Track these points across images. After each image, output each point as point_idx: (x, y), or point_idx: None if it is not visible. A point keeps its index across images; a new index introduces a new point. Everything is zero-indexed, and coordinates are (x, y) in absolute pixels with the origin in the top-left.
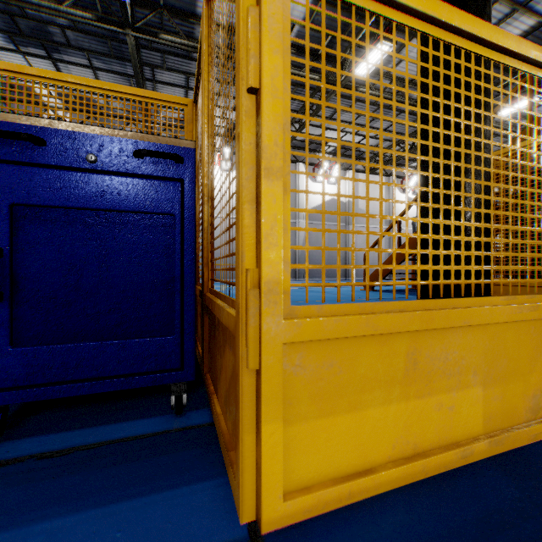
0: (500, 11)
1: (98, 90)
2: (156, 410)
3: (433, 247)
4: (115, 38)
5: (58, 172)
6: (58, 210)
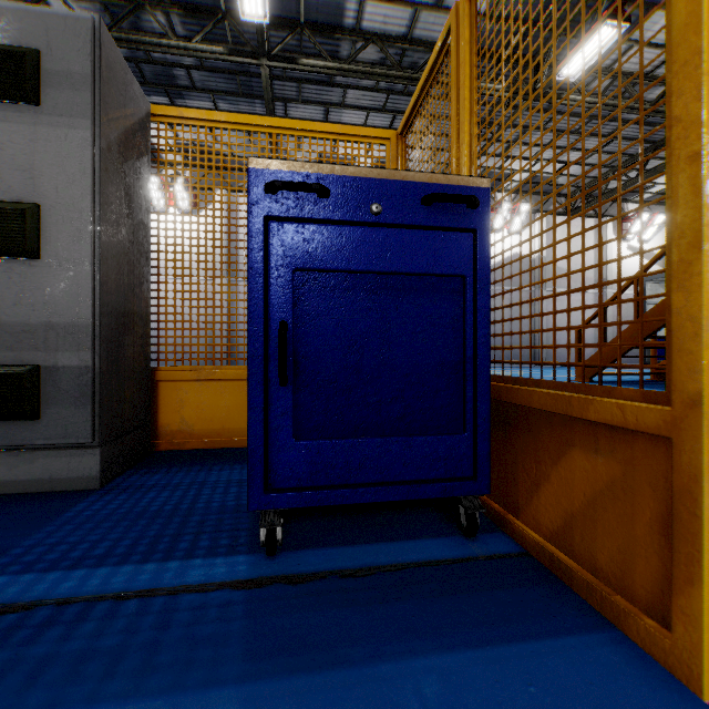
0: None
1: (289, 131)
2: (432, 529)
3: None
4: (245, 72)
5: (341, 228)
6: (338, 275)
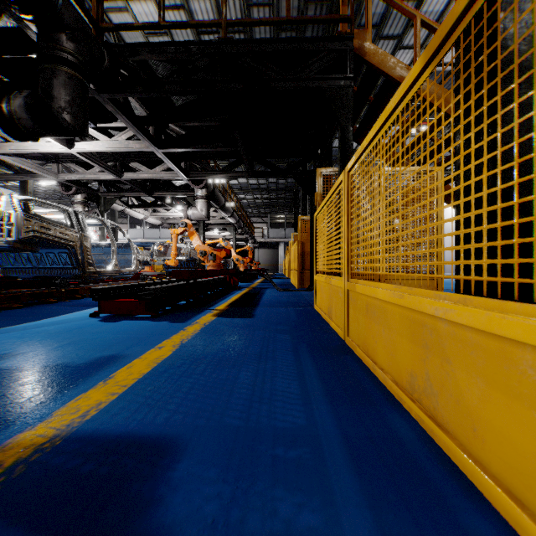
0: None
1: None
2: None
3: None
4: None
5: None
6: None
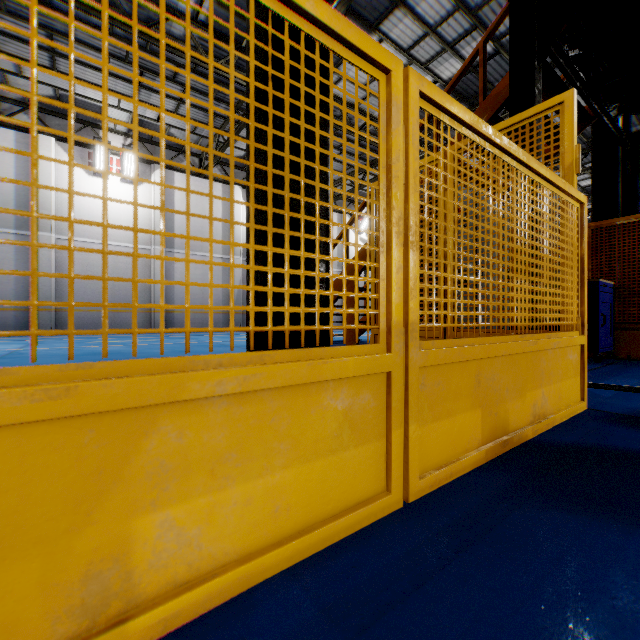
0: (432, 46)
1: None
2: None
3: (256, 284)
4: None
5: None
6: None
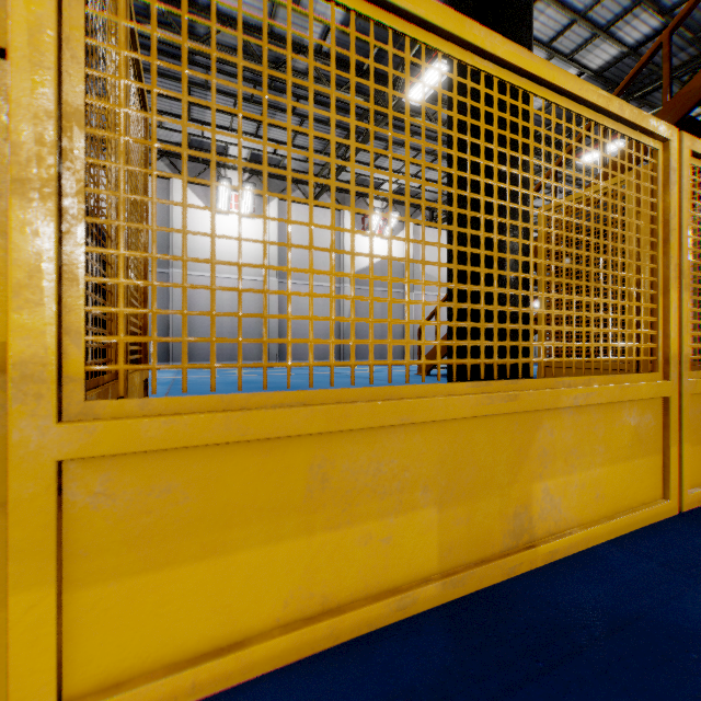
0: (579, 34)
1: None
2: None
3: (463, 319)
4: None
5: None
6: None
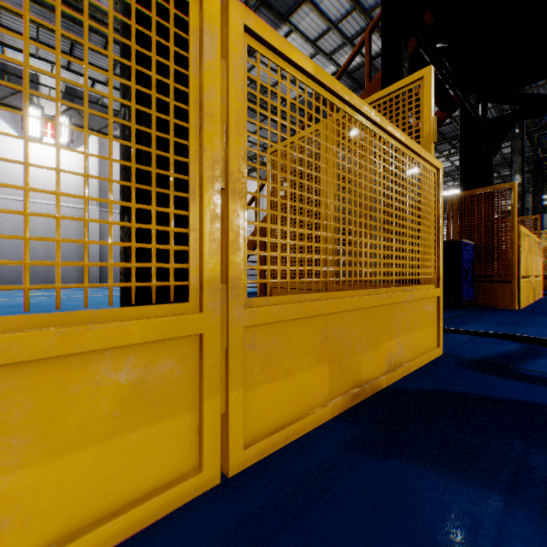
0: (334, 40)
1: None
2: None
3: (125, 238)
4: None
5: None
6: None
